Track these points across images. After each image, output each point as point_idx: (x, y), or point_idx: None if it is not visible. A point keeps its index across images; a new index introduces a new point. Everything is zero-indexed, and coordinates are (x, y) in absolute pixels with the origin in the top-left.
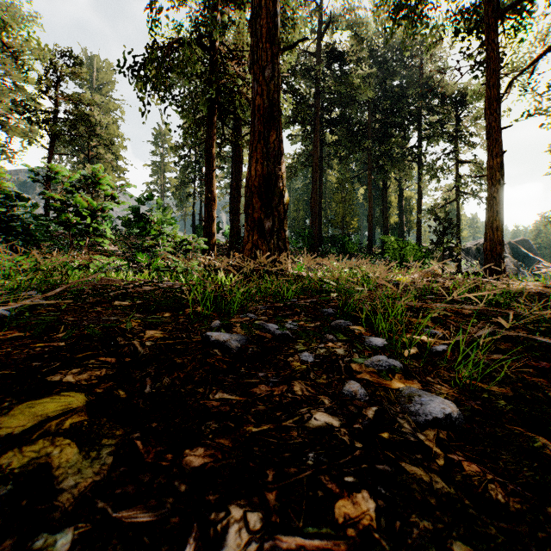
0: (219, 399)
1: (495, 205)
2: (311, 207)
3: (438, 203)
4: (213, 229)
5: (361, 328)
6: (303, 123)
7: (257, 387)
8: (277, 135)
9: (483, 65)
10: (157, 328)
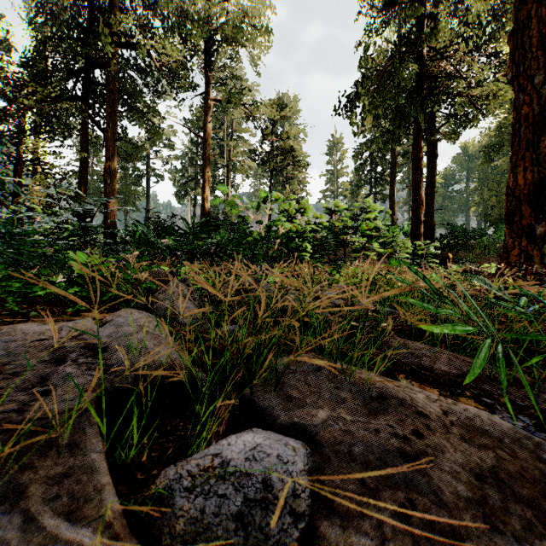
0: None
1: None
2: None
3: None
4: (421, 231)
5: None
6: None
7: None
8: None
9: None
10: None
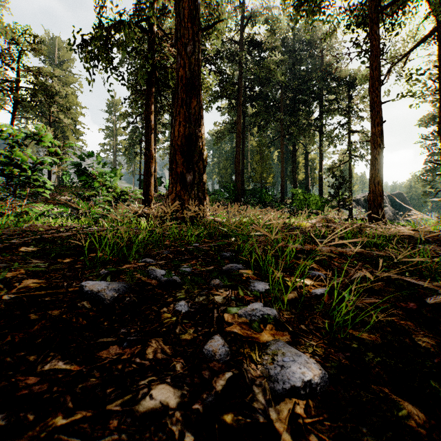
0: (43, 372)
1: (377, 164)
2: (235, 166)
3: (335, 164)
4: (152, 182)
5: (250, 272)
6: (229, 97)
7: (107, 350)
8: (197, 102)
9: (368, 54)
10: (43, 276)
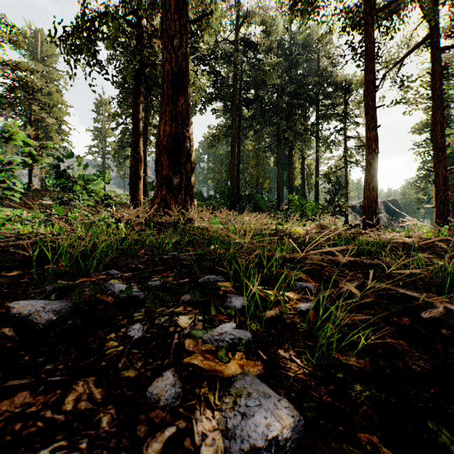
0: None
1: (371, 169)
2: (230, 170)
3: (331, 169)
4: (140, 186)
5: (229, 284)
6: (223, 100)
7: (12, 398)
8: (185, 100)
9: (363, 58)
10: None
